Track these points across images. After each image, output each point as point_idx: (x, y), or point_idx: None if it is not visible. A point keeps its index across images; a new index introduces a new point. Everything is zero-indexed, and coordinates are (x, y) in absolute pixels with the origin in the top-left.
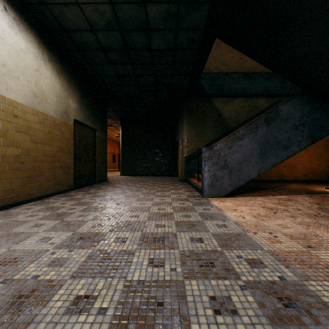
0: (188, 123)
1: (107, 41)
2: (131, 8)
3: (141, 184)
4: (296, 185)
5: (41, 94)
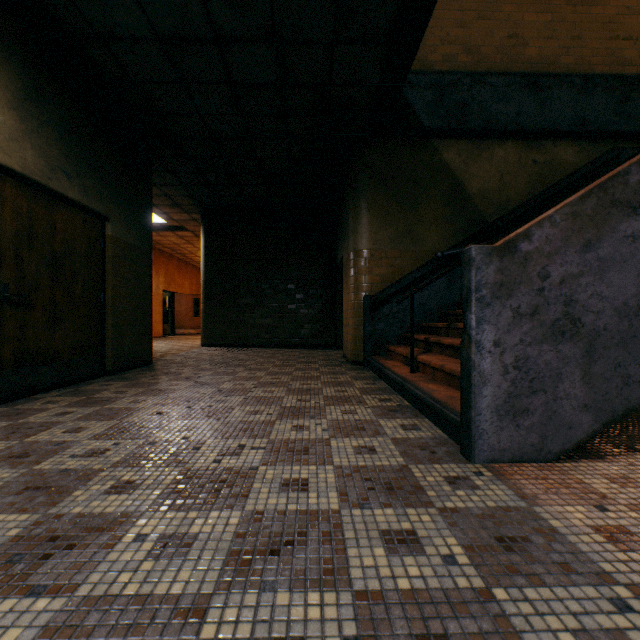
0: (372, 208)
1: None
2: None
3: (239, 379)
4: None
5: None
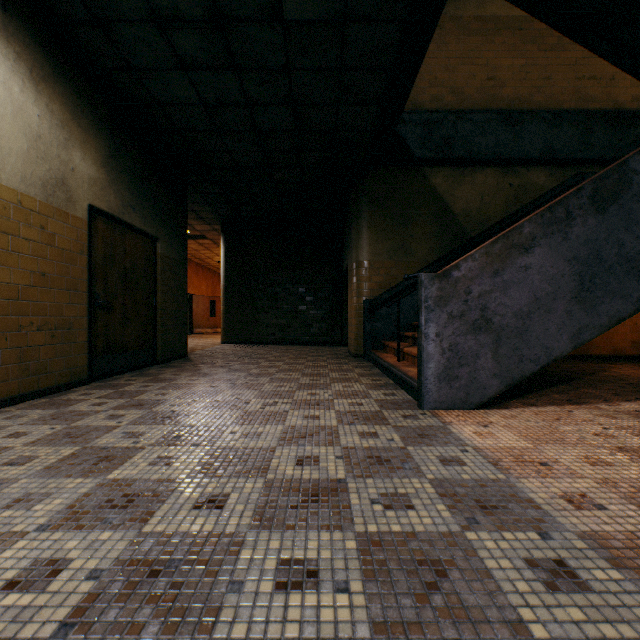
0: (371, 226)
1: None
2: None
3: (263, 367)
4: (628, 368)
5: None
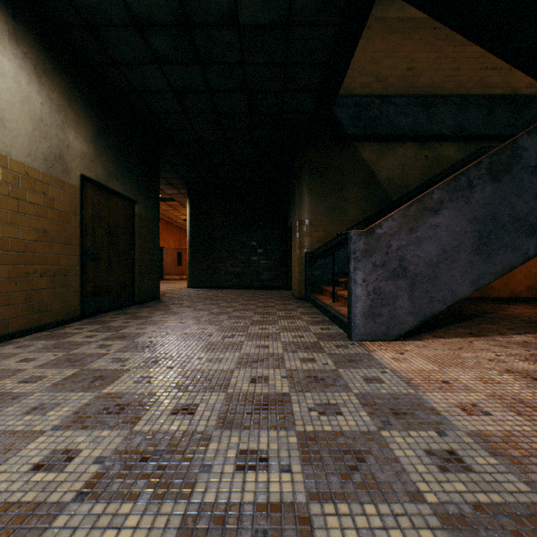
0: (311, 190)
1: (142, 1)
2: None
3: (222, 307)
4: (522, 308)
5: None
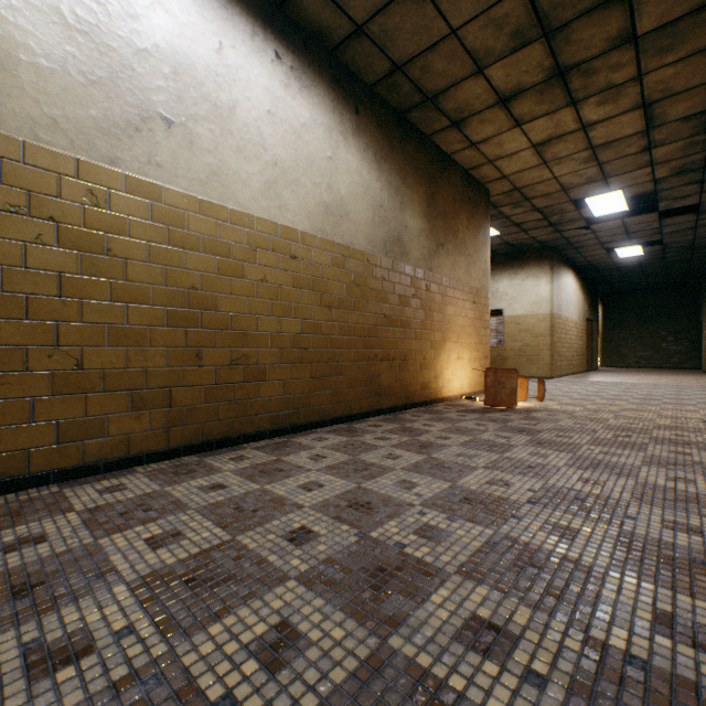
0: None
1: (623, 265)
2: (651, 256)
3: (647, 372)
4: None
5: (579, 311)
